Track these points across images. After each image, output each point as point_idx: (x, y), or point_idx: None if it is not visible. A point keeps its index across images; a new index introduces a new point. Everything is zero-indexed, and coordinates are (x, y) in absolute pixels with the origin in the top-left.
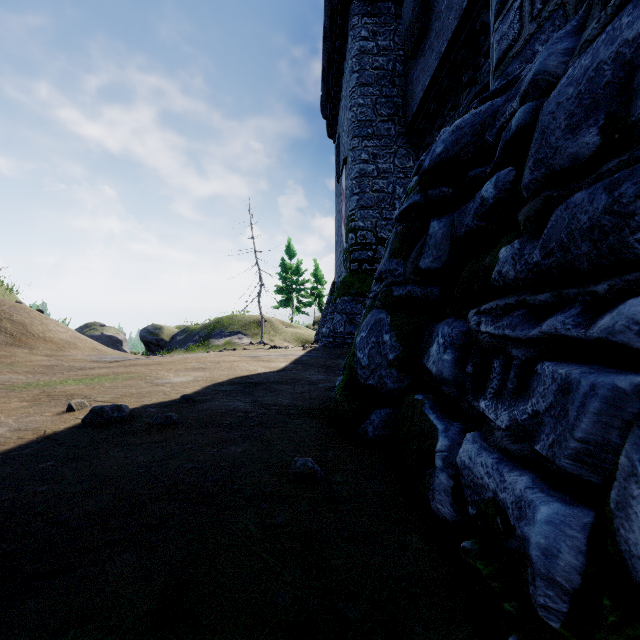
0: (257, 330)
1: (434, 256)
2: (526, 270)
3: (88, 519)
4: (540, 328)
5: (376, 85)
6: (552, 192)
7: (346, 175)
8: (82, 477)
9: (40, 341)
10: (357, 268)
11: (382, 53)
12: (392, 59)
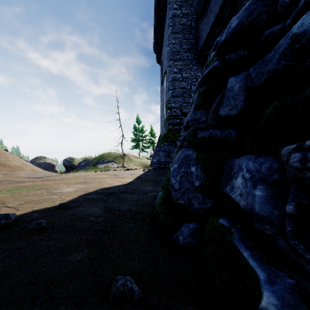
0: (121, 160)
1: (232, 105)
2: None
3: None
4: None
5: (181, 33)
6: None
7: (166, 80)
8: None
9: (2, 166)
10: (171, 128)
11: (184, 16)
12: (190, 19)
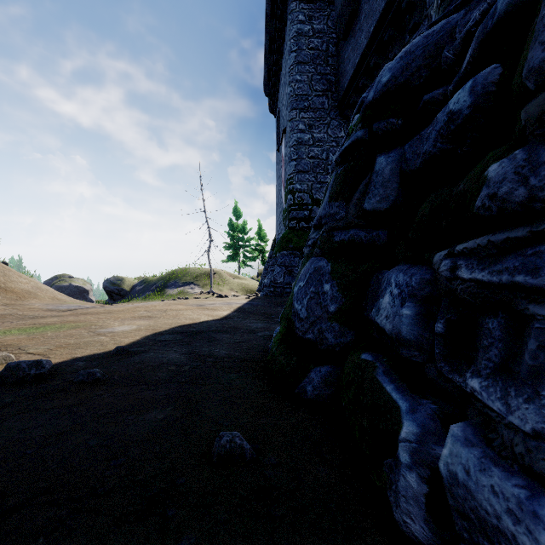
0: (207, 281)
1: (381, 195)
2: None
3: None
4: None
5: (312, 64)
6: None
7: (285, 144)
8: None
9: (1, 291)
10: (295, 226)
11: (317, 35)
12: (326, 41)
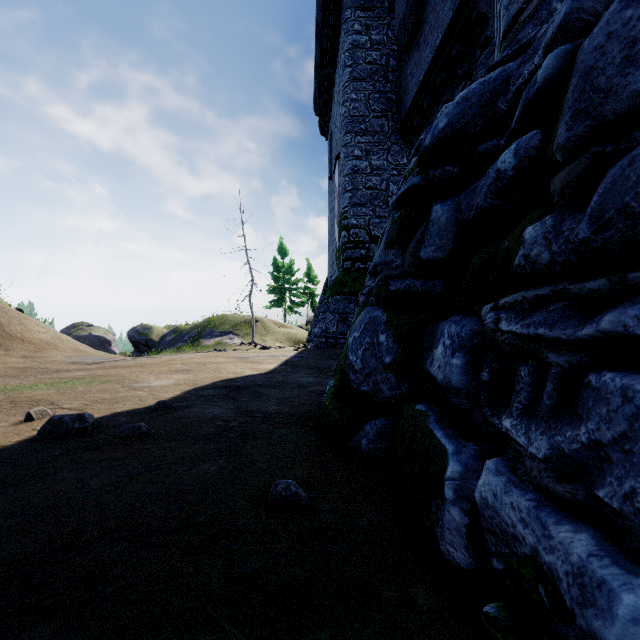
0: (248, 330)
1: (437, 245)
2: (567, 250)
3: (6, 570)
4: (597, 326)
5: (369, 80)
6: (604, 146)
7: (339, 172)
8: (16, 507)
9: (17, 342)
10: (350, 267)
11: (375, 47)
12: (385, 54)
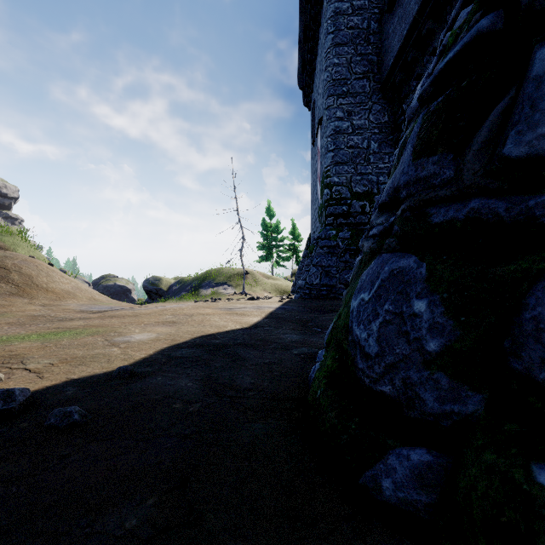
0: (240, 281)
1: None
2: None
3: None
4: None
5: (351, 44)
6: None
7: (321, 135)
8: None
9: (42, 291)
10: (332, 222)
11: (357, 12)
12: (367, 18)
